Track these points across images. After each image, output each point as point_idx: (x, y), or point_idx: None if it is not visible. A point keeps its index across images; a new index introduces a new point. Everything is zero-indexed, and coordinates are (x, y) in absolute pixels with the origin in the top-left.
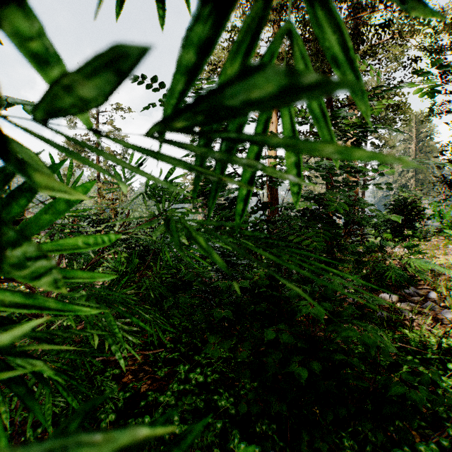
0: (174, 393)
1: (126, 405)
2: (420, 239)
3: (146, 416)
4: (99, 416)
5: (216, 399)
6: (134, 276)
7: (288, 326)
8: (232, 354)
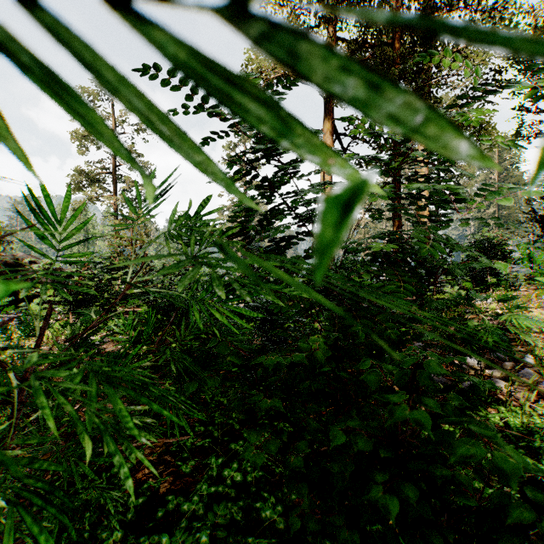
0: (202, 497)
1: (140, 511)
2: (506, 289)
3: (164, 534)
4: (99, 534)
5: (259, 507)
6: (156, 335)
7: (355, 409)
8: (279, 440)
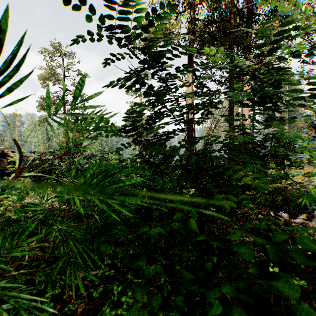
0: None
1: None
2: (296, 168)
3: None
4: None
5: None
6: None
7: (216, 257)
8: None
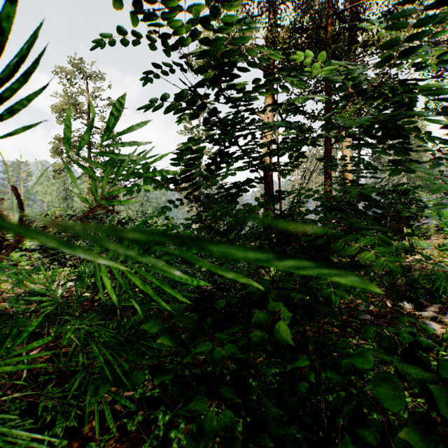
0: None
1: None
2: (419, 238)
3: None
4: None
5: None
6: None
7: (313, 372)
8: None
